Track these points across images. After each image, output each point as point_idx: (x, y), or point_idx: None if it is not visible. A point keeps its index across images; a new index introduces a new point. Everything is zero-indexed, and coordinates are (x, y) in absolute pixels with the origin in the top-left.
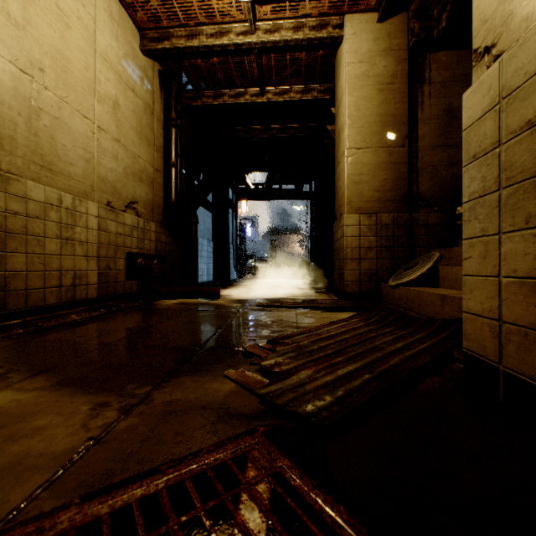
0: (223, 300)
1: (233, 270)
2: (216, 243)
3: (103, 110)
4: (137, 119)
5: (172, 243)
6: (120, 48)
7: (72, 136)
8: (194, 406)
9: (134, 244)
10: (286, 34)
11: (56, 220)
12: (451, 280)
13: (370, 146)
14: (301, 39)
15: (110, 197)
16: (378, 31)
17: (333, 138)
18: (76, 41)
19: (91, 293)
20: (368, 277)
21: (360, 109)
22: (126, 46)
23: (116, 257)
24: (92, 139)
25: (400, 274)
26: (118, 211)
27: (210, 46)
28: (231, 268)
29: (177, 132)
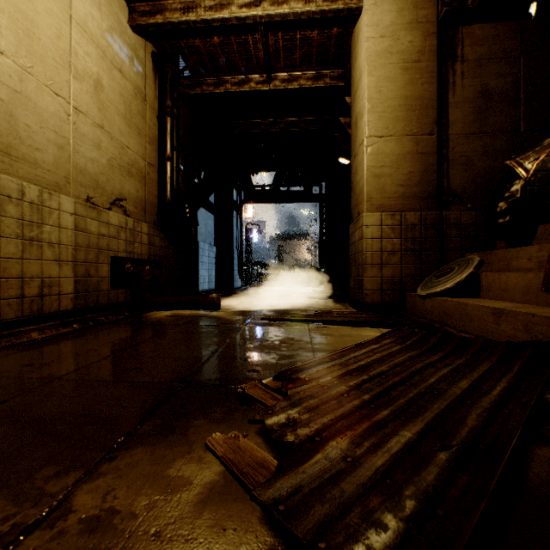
0: (223, 311)
1: (237, 278)
2: (219, 248)
3: (81, 89)
4: (126, 104)
5: (167, 247)
6: (103, 19)
7: (39, 115)
8: (137, 533)
9: (121, 247)
10: (296, 6)
11: (16, 216)
12: (499, 290)
13: (393, 133)
14: (314, 12)
15: (91, 191)
16: (402, 1)
17: (347, 132)
18: (45, 2)
19: (65, 304)
20: (391, 285)
21: (382, 91)
22: (112, 18)
23: (98, 262)
24: (67, 122)
25: (431, 282)
26: (101, 208)
27: (209, 20)
28: (235, 275)
29: (173, 122)
